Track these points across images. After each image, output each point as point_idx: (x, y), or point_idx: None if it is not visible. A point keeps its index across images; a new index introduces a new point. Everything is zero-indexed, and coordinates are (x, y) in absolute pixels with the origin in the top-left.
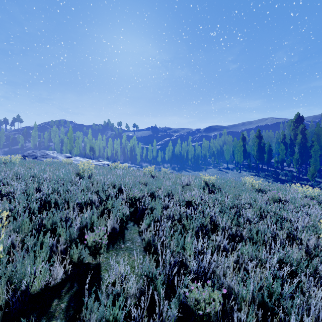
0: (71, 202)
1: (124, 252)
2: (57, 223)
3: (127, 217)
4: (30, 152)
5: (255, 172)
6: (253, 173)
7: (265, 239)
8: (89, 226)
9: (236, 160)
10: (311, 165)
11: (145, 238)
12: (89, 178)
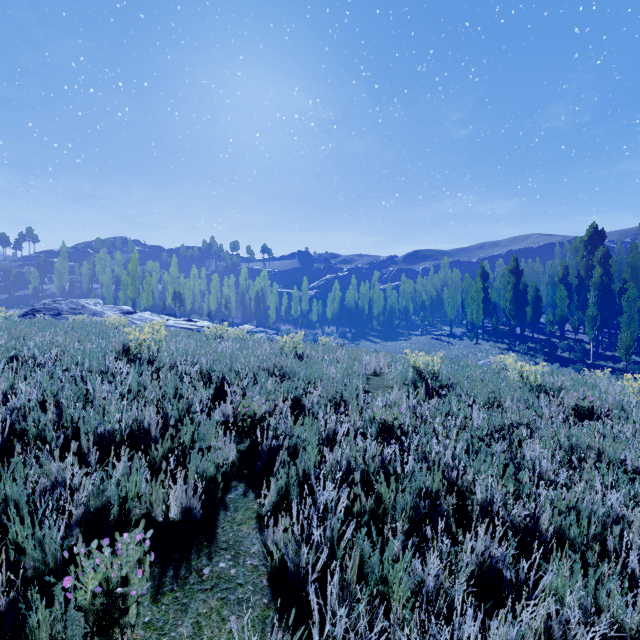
0: (85, 429)
1: (206, 597)
2: (20, 503)
3: (228, 469)
4: (47, 302)
5: (508, 343)
6: (503, 346)
7: (607, 544)
8: (116, 508)
9: (468, 318)
10: (621, 329)
11: (272, 539)
12: (152, 362)
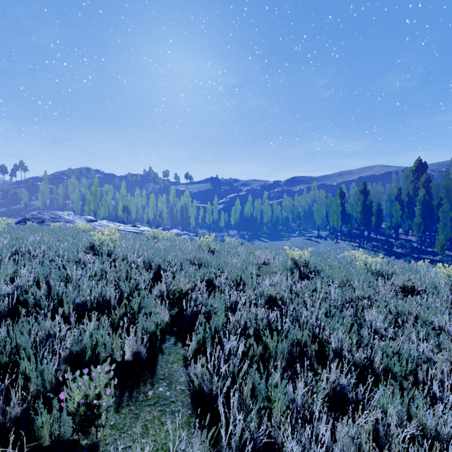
0: (66, 300)
1: (150, 409)
2: (26, 348)
3: (164, 327)
4: (34, 213)
5: (359, 242)
6: (355, 244)
7: (418, 376)
8: (90, 352)
9: (331, 225)
10: (438, 232)
11: (194, 373)
12: (110, 255)
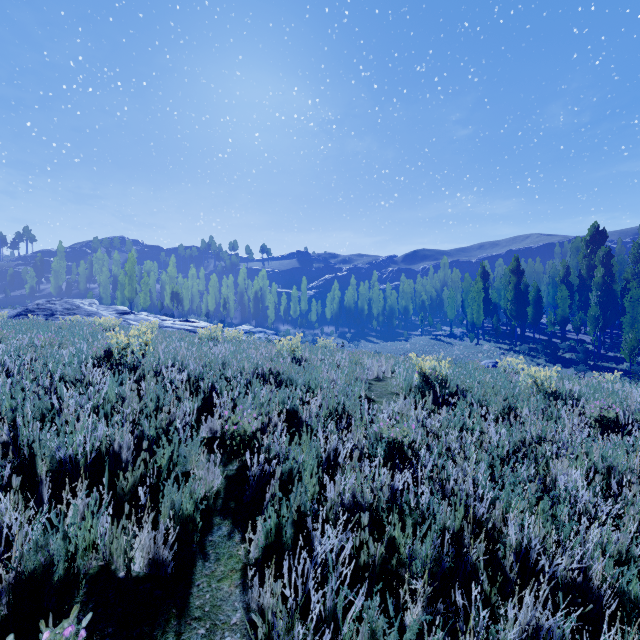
0: (42, 453)
1: None
2: None
3: (211, 501)
4: (41, 302)
5: (509, 343)
6: (504, 346)
7: None
8: (62, 564)
9: (469, 318)
10: (624, 329)
11: (259, 603)
12: (135, 368)
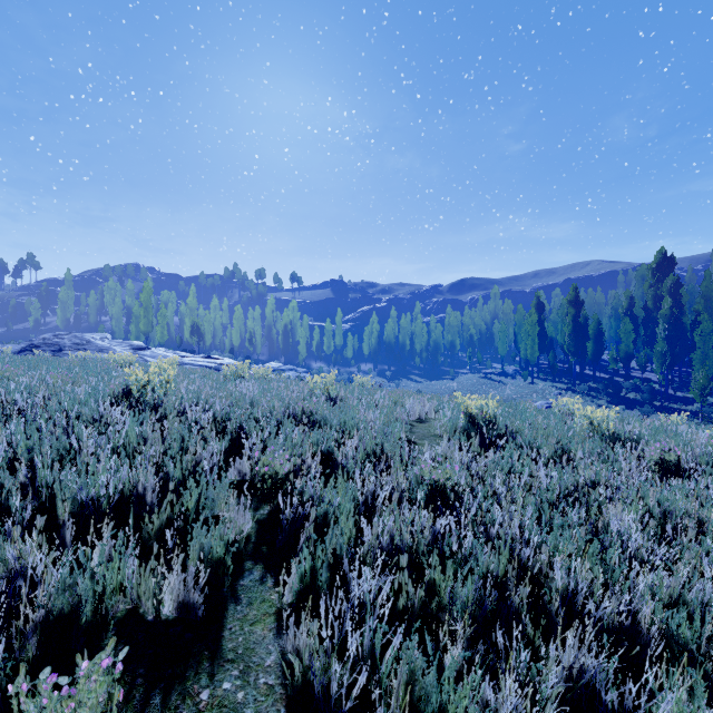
0: (62, 495)
1: None
2: None
3: (241, 545)
4: (47, 336)
5: (567, 382)
6: (561, 385)
7: None
8: (90, 605)
9: (522, 355)
10: (694, 366)
11: (294, 646)
12: (156, 407)
